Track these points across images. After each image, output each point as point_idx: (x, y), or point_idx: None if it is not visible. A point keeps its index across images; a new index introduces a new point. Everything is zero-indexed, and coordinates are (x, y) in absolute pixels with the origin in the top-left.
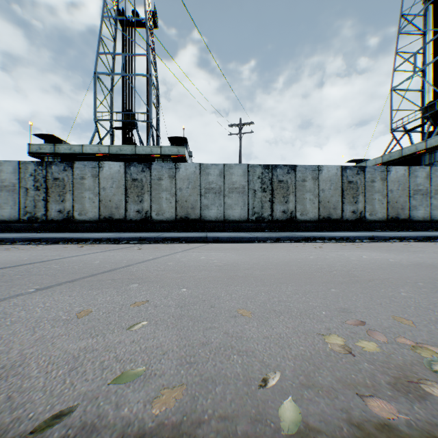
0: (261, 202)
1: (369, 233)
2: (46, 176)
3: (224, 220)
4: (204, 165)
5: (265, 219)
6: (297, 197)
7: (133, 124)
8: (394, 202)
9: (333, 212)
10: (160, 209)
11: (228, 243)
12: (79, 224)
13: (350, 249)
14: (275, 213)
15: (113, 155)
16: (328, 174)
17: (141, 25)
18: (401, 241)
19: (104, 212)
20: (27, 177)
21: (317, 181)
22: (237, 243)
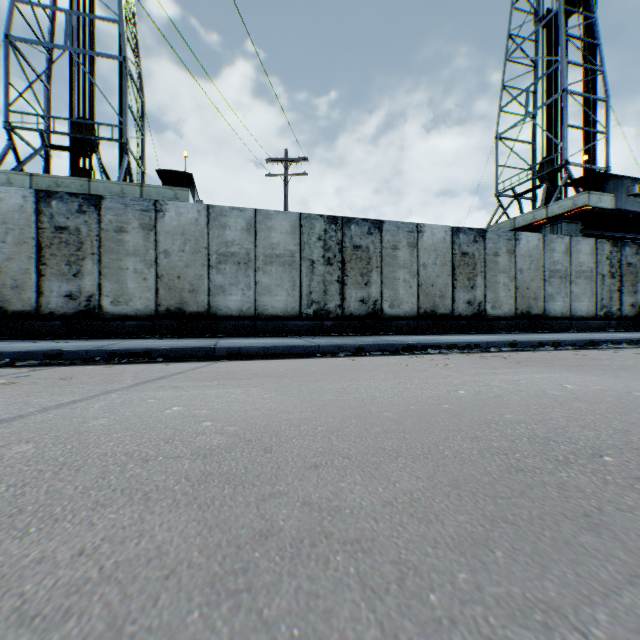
0: (324, 284)
1: (501, 337)
2: None
3: (256, 315)
4: (216, 209)
5: (331, 313)
6: (384, 276)
7: (91, 145)
8: (525, 289)
9: (440, 303)
10: (122, 291)
11: (261, 361)
12: None
13: (508, 367)
14: (348, 304)
15: None
16: (433, 239)
17: None
18: (559, 349)
19: None
20: None
21: (416, 249)
22: (279, 359)
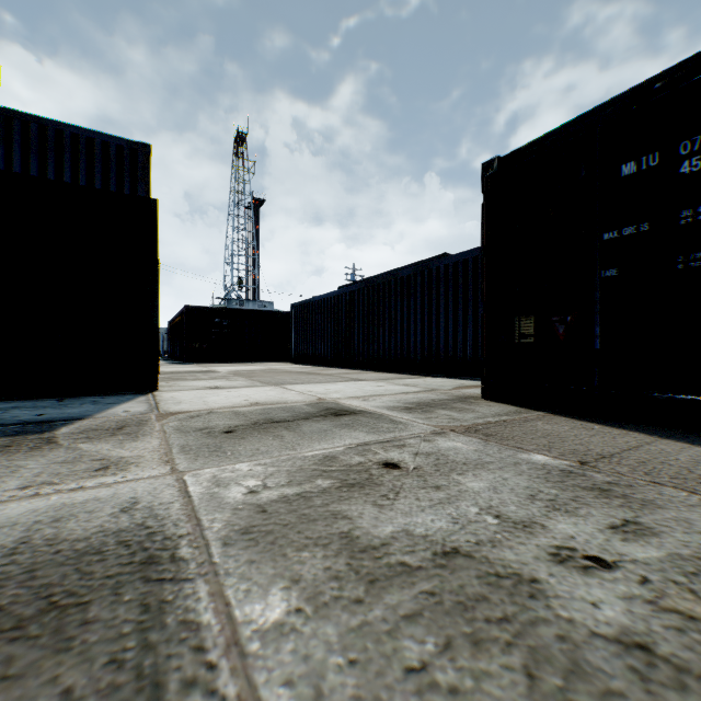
0: None
1: None
2: None
3: None
4: None
5: None
6: None
7: None
8: None
9: None
10: None
11: None
12: None
13: None
14: None
15: None
16: None
17: None
18: None
19: None
20: None
21: None
22: None
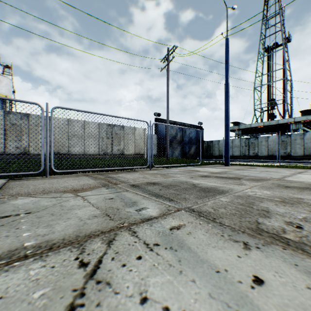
0: None
1: None
2: (248, 142)
3: None
4: None
5: None
6: None
7: (274, 106)
8: None
9: None
10: (294, 151)
11: None
12: (259, 157)
13: None
14: None
15: (265, 126)
16: None
17: (278, 46)
18: None
19: (269, 153)
20: (242, 143)
21: None
22: None
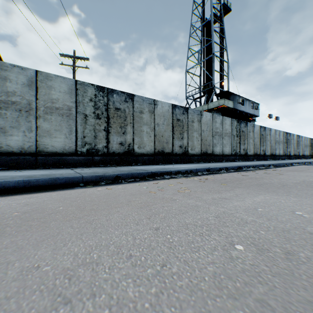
0: (94, 131)
1: (199, 165)
2: None
3: (38, 152)
4: None
5: (100, 151)
6: (135, 129)
7: None
8: (205, 140)
9: (166, 146)
10: None
11: (10, 197)
12: None
13: (226, 189)
14: (111, 145)
15: None
16: (162, 109)
17: None
18: (229, 172)
19: None
20: None
21: (153, 114)
22: (36, 192)
